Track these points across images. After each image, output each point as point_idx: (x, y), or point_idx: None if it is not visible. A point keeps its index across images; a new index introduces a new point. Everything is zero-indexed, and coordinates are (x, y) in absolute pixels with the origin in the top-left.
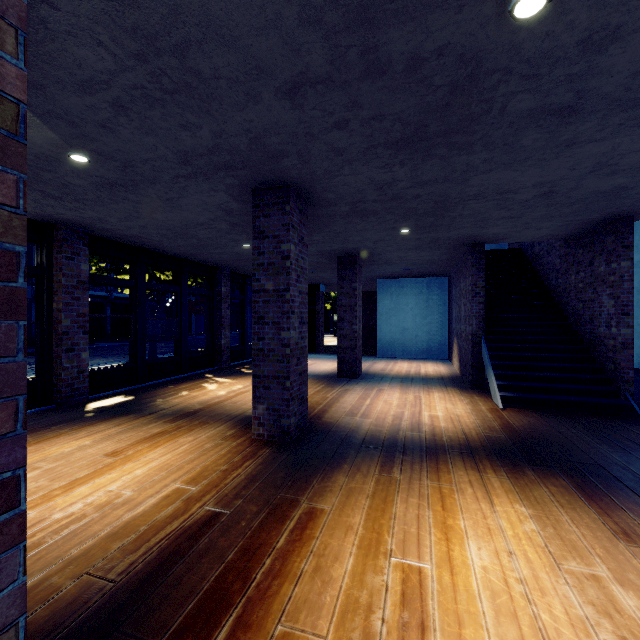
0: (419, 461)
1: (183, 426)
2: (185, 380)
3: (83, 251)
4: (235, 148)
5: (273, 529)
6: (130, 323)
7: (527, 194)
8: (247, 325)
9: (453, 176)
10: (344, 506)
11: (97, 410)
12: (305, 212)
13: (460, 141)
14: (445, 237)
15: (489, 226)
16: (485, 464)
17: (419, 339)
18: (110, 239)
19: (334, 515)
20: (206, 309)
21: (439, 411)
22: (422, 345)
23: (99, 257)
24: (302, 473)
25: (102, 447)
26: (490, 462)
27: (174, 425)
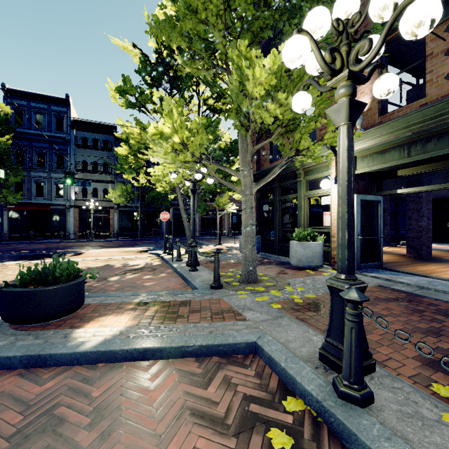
0: None
1: None
2: None
3: None
4: None
5: (414, 264)
6: None
7: None
8: (399, 224)
9: None
10: (437, 265)
11: None
12: (430, 179)
13: None
14: None
15: None
16: None
17: None
18: None
19: (433, 265)
20: None
21: None
22: None
23: None
24: (425, 262)
25: None
26: None
27: None
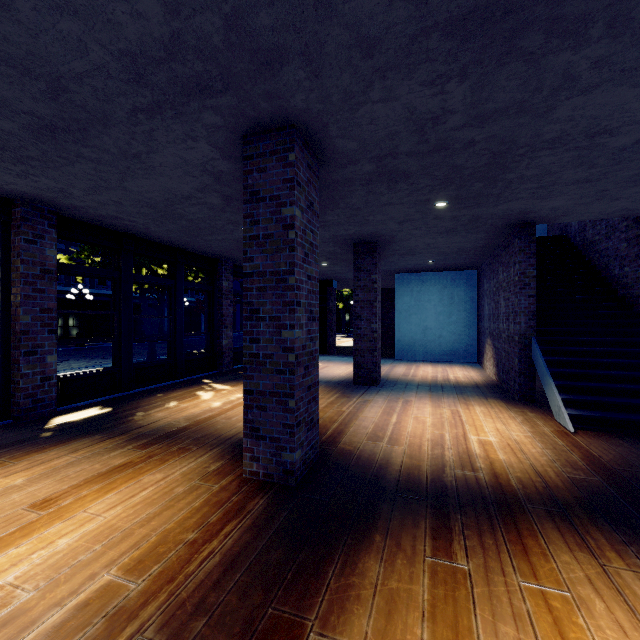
0: (489, 528)
1: (155, 454)
2: (178, 387)
3: (49, 234)
4: (206, 43)
5: None
6: (113, 321)
7: (629, 136)
8: None
9: (534, 101)
10: None
11: (59, 427)
12: (315, 170)
13: (572, 13)
14: (489, 214)
15: (551, 196)
16: (596, 538)
17: (443, 340)
18: (87, 222)
19: None
20: (206, 306)
21: (490, 434)
22: (446, 346)
23: (90, 249)
24: (310, 552)
25: (34, 490)
26: (602, 533)
27: (144, 452)
